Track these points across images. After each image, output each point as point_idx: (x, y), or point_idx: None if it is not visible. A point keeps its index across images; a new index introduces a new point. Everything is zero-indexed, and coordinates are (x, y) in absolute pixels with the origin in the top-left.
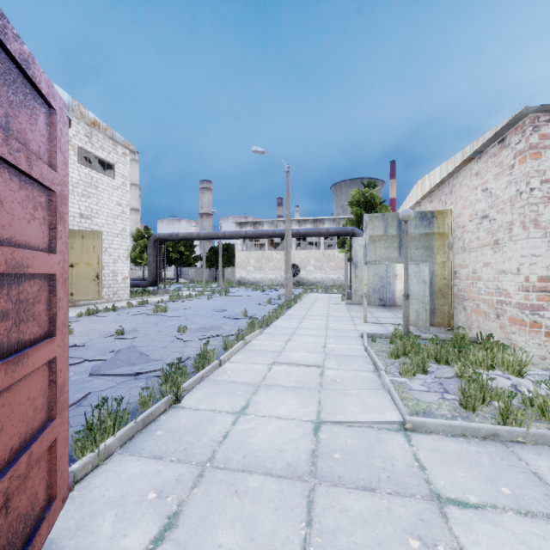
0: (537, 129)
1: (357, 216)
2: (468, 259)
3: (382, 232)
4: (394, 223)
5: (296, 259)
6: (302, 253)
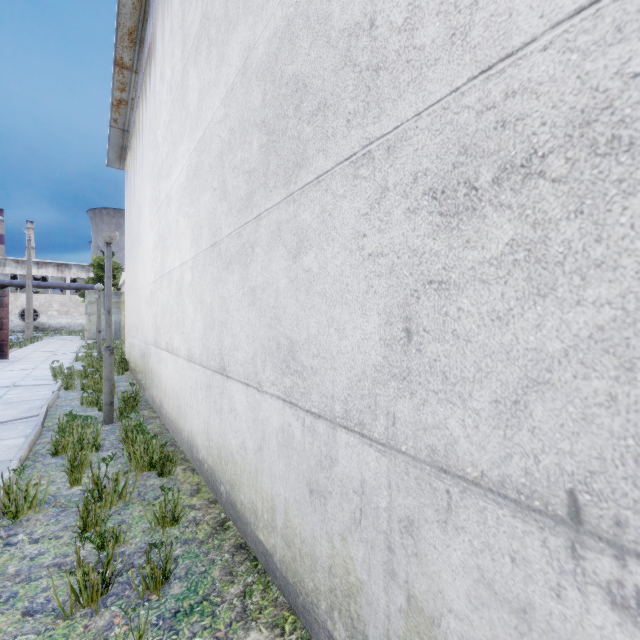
0: None
1: (99, 276)
2: None
3: (96, 299)
4: (102, 295)
5: (34, 303)
6: (43, 296)
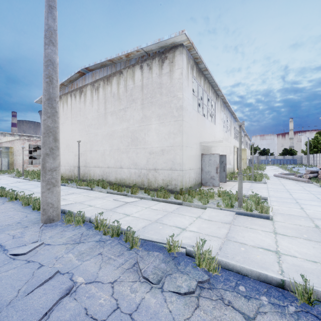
0: (23, 141)
1: None
2: (16, 157)
3: None
4: None
5: None
6: None
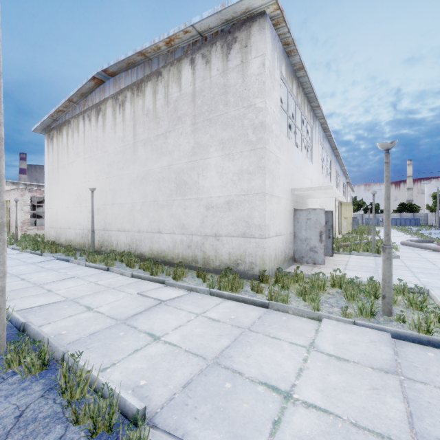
0: (23, 191)
1: None
2: (13, 215)
3: None
4: None
5: None
6: None
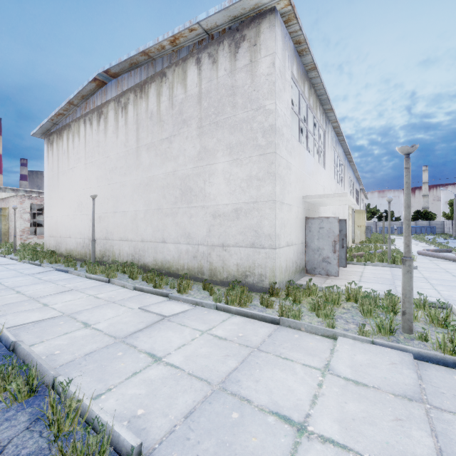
0: (22, 198)
1: None
2: (12, 224)
3: None
4: None
5: None
6: None
